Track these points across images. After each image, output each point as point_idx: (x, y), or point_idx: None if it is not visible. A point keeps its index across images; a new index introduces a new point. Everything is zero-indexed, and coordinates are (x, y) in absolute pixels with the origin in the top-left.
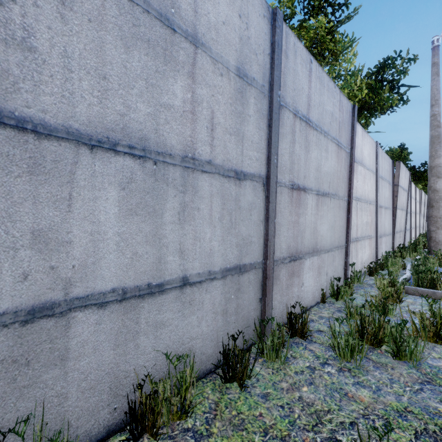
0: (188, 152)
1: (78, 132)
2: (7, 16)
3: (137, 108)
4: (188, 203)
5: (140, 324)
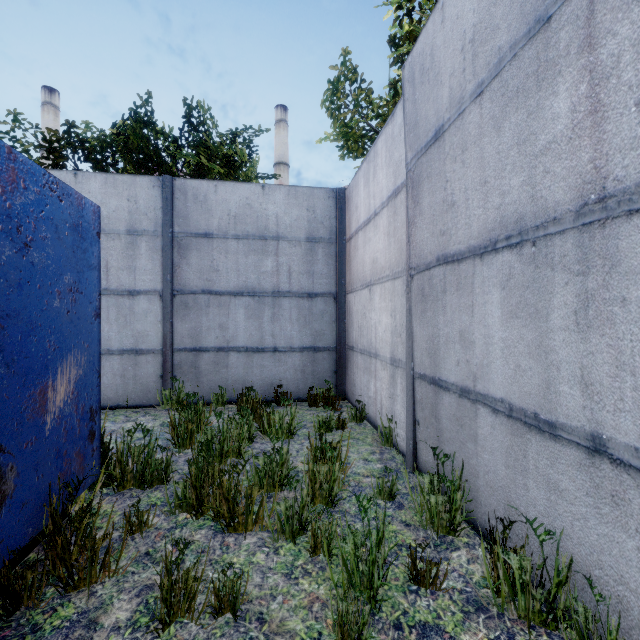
0: (589, 193)
1: (473, 247)
2: (446, 194)
3: (511, 186)
4: (594, 292)
5: (528, 461)
